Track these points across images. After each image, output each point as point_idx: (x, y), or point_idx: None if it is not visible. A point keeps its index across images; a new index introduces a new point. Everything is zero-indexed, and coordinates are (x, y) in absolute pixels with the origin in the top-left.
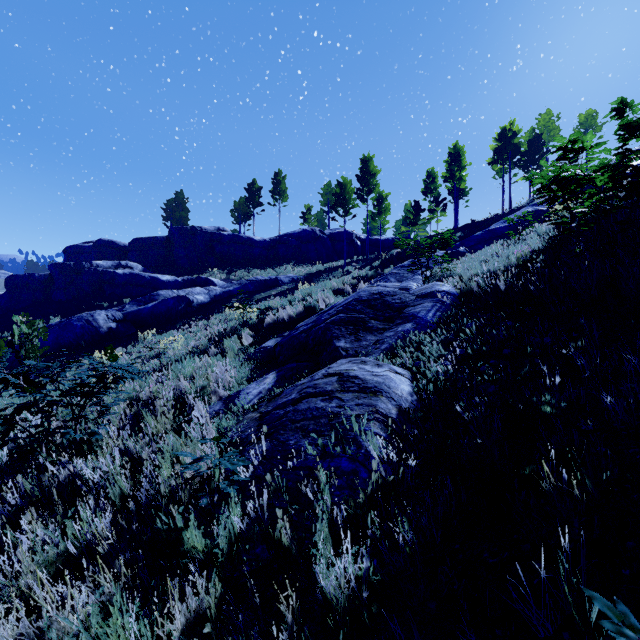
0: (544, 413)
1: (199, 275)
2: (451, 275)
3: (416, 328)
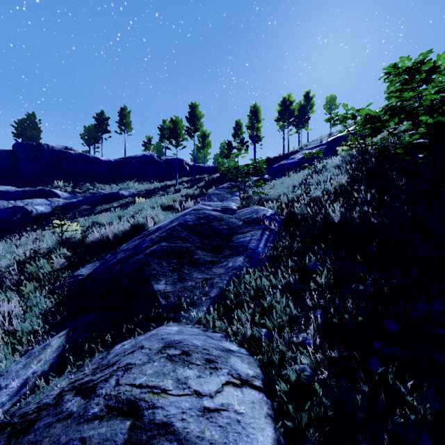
0: None
1: (44, 187)
2: (268, 199)
3: (249, 263)
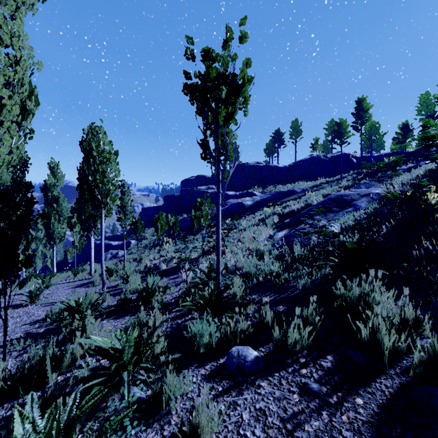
0: (364, 226)
1: (247, 190)
2: (391, 183)
3: (353, 210)
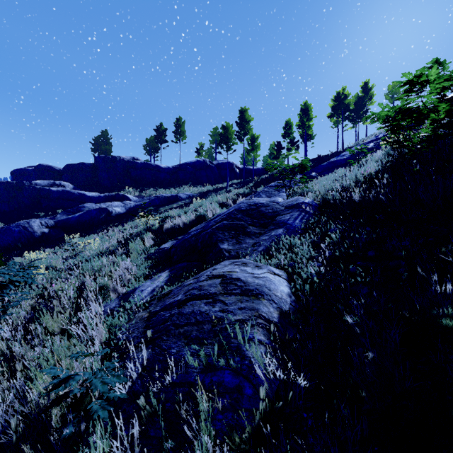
0: (444, 326)
1: (118, 192)
2: (309, 191)
3: (287, 233)
